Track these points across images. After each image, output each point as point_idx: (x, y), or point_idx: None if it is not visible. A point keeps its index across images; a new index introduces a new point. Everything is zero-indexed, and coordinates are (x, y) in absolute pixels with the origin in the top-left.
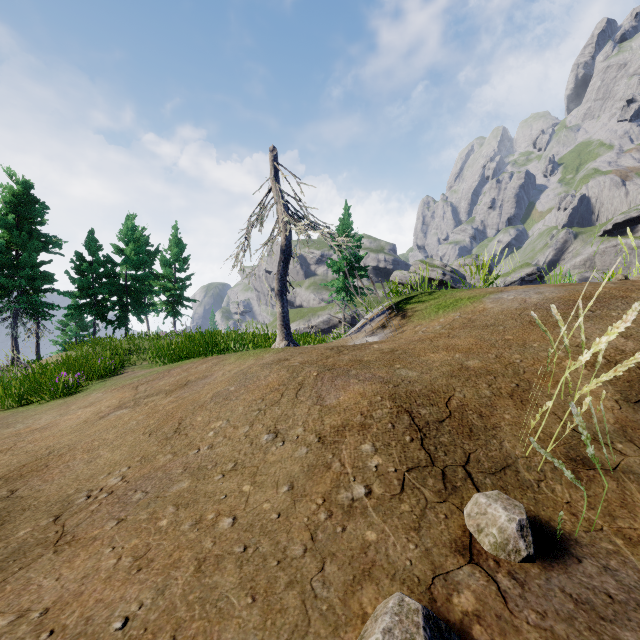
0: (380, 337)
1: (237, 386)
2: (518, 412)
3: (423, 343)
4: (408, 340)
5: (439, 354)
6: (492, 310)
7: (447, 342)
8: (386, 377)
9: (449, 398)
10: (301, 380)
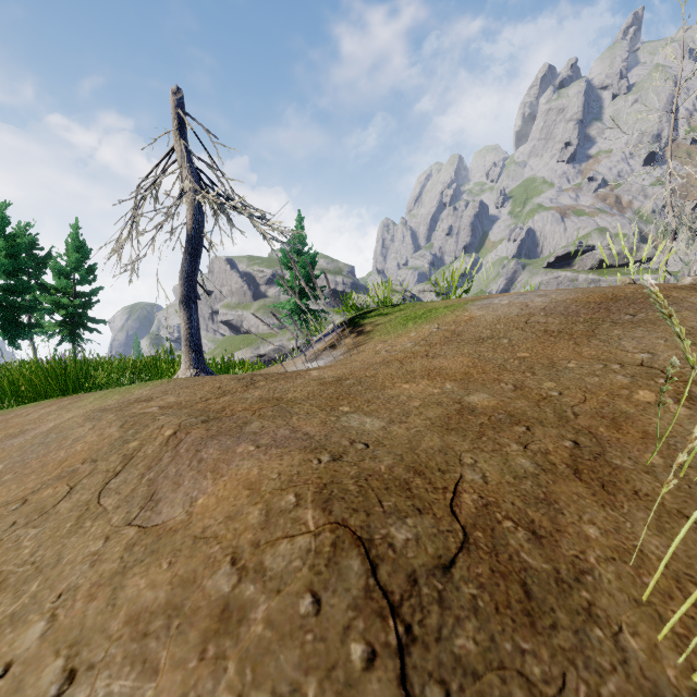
0: (326, 361)
1: (10, 462)
2: (609, 515)
3: (389, 366)
4: (366, 363)
5: (417, 384)
6: (483, 318)
7: (427, 364)
8: (318, 435)
9: (455, 486)
10: (133, 449)
